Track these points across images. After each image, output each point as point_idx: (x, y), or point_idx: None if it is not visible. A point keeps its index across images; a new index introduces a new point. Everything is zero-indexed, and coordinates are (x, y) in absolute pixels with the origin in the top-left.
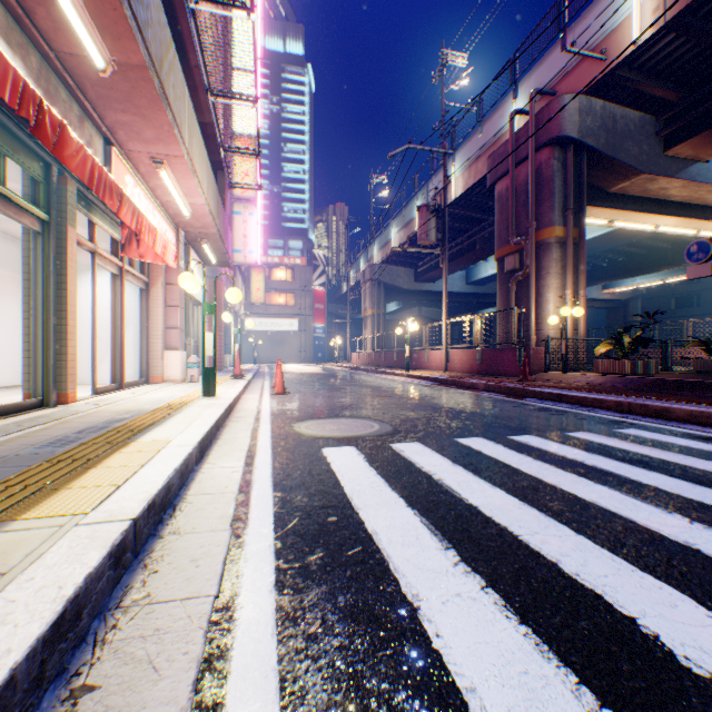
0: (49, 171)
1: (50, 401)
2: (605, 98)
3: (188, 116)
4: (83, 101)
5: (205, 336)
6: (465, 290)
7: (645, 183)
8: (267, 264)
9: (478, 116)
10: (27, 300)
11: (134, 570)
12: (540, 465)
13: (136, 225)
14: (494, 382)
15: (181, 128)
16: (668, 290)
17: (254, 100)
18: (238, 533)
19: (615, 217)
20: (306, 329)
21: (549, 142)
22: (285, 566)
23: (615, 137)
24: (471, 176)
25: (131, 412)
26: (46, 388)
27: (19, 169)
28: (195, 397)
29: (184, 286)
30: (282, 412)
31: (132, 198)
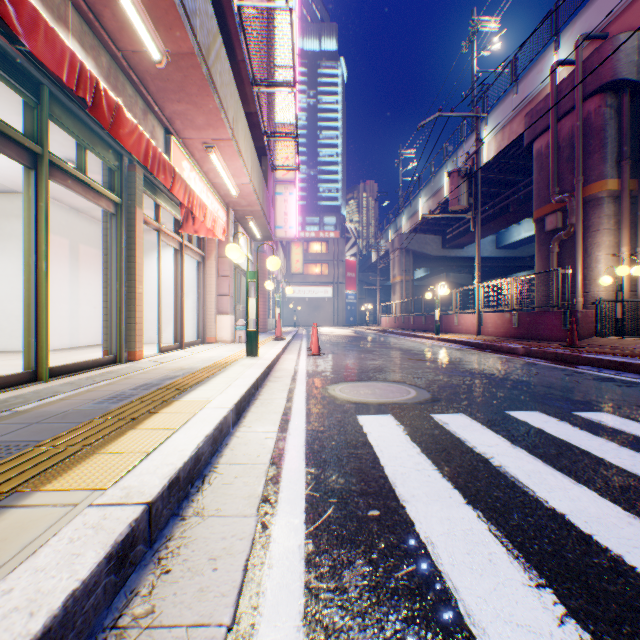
0: (121, 161)
1: (122, 358)
2: None
3: (234, 102)
4: (146, 96)
5: (248, 301)
6: (495, 255)
7: None
8: (305, 238)
9: (513, 75)
10: (105, 272)
11: (144, 565)
12: (632, 456)
13: (187, 201)
14: (535, 347)
15: (227, 112)
16: None
17: (292, 85)
18: (265, 522)
19: None
20: (339, 296)
21: (599, 89)
22: (317, 586)
23: None
24: (504, 138)
25: (183, 369)
26: (119, 347)
27: (100, 162)
28: (239, 357)
29: (229, 256)
30: (316, 373)
31: (189, 181)
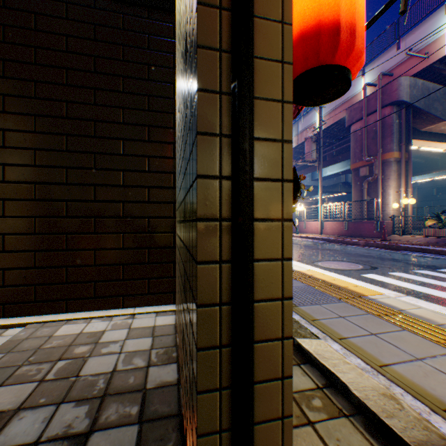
0: None
1: None
2: (422, 78)
3: None
4: None
5: None
6: (311, 184)
7: (444, 126)
8: None
9: None
10: None
11: None
12: None
13: None
14: (368, 241)
15: None
16: (431, 183)
17: None
18: None
19: (422, 144)
20: None
21: (390, 104)
22: None
23: (429, 100)
24: (330, 119)
25: None
26: None
27: None
28: None
29: None
30: None
31: None
